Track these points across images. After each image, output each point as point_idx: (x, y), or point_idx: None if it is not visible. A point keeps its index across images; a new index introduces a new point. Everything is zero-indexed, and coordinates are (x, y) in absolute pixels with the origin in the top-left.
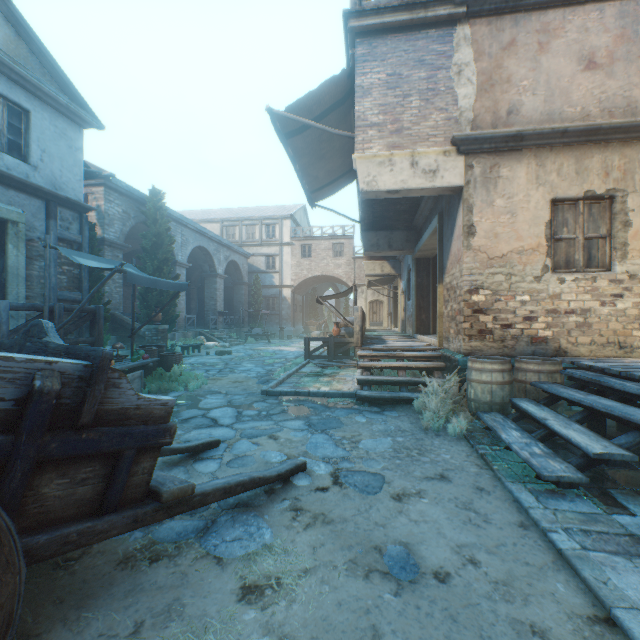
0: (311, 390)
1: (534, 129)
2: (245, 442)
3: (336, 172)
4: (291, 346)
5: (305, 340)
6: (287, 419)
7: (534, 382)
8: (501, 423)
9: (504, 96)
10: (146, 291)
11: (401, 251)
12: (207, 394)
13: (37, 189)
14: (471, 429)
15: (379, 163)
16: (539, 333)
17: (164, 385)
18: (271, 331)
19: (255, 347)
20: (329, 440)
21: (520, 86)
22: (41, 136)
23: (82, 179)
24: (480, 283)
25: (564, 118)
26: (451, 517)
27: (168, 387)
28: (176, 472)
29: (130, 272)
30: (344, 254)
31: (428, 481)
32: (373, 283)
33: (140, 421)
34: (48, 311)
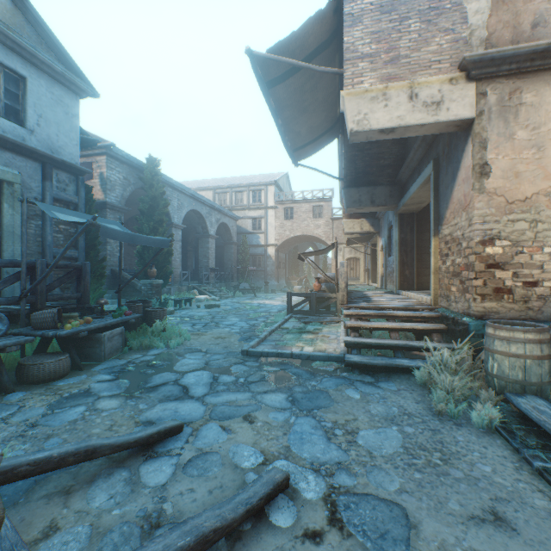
0: (294, 351)
1: None
2: (213, 427)
3: (318, 128)
4: (274, 300)
5: (287, 295)
6: (266, 391)
7: None
8: None
9: (528, 6)
10: (143, 249)
11: (384, 207)
12: (186, 352)
13: (33, 151)
14: (502, 417)
15: (371, 99)
16: None
17: (145, 341)
18: (257, 285)
19: (242, 300)
20: (317, 429)
21: None
22: (37, 102)
23: (78, 144)
24: (496, 232)
25: None
26: None
27: (149, 344)
28: (114, 481)
29: (104, 226)
30: (323, 215)
31: (478, 527)
32: (352, 241)
33: None
34: (25, 267)
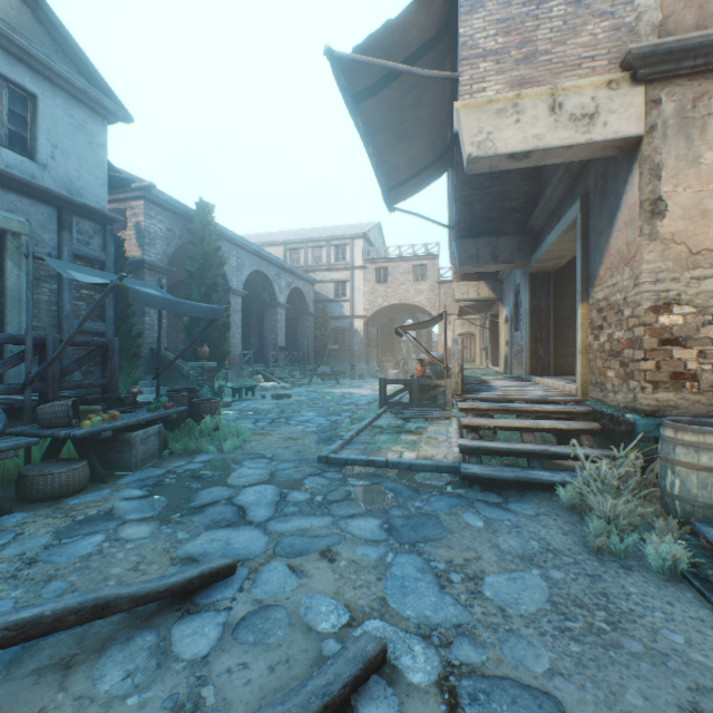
0: (390, 459)
1: None
2: (279, 567)
3: (422, 159)
4: (363, 388)
5: (380, 382)
6: (353, 514)
7: None
8: None
9: None
10: (192, 322)
11: (510, 264)
12: (245, 459)
13: (45, 193)
14: (690, 558)
15: (497, 112)
16: None
17: (191, 444)
18: (340, 369)
19: (320, 389)
20: (425, 572)
21: None
22: (52, 128)
23: (106, 183)
24: (674, 295)
25: None
26: None
27: (196, 447)
28: (134, 649)
29: (135, 289)
30: (427, 278)
31: None
32: (465, 310)
33: None
34: (31, 344)
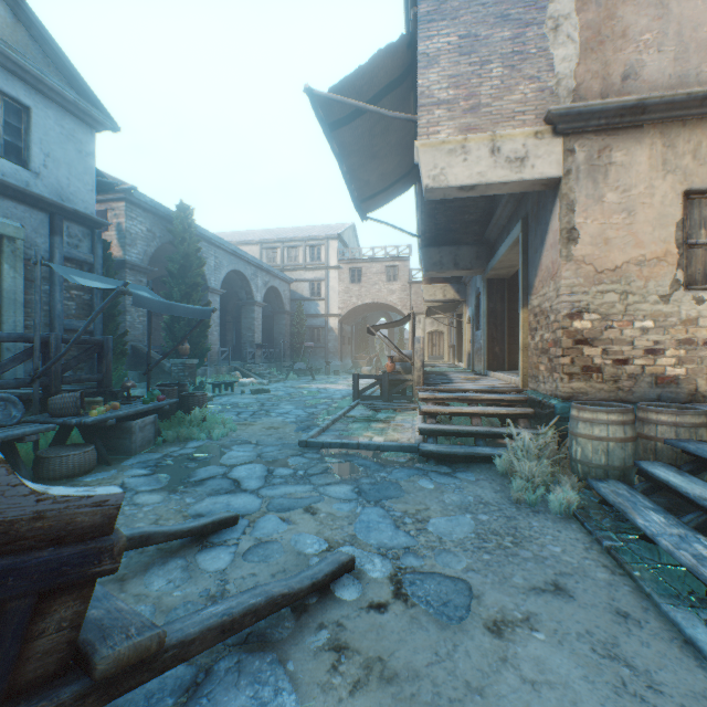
0: (361, 441)
1: (662, 96)
2: (272, 518)
3: (391, 175)
4: (338, 383)
5: (354, 377)
6: (330, 483)
7: (671, 440)
8: (629, 499)
9: (618, 56)
10: (172, 320)
11: (469, 270)
12: (233, 444)
13: (39, 199)
14: (581, 504)
15: (449, 151)
16: (667, 371)
17: (183, 432)
18: (316, 366)
19: (297, 384)
20: (386, 517)
21: (640, 41)
22: (44, 138)
23: (94, 189)
24: (584, 305)
25: (703, 81)
26: (590, 676)
27: (187, 435)
28: (171, 568)
29: (137, 294)
30: (399, 278)
31: (537, 596)
32: (433, 310)
33: (46, 540)
34: (39, 342)
